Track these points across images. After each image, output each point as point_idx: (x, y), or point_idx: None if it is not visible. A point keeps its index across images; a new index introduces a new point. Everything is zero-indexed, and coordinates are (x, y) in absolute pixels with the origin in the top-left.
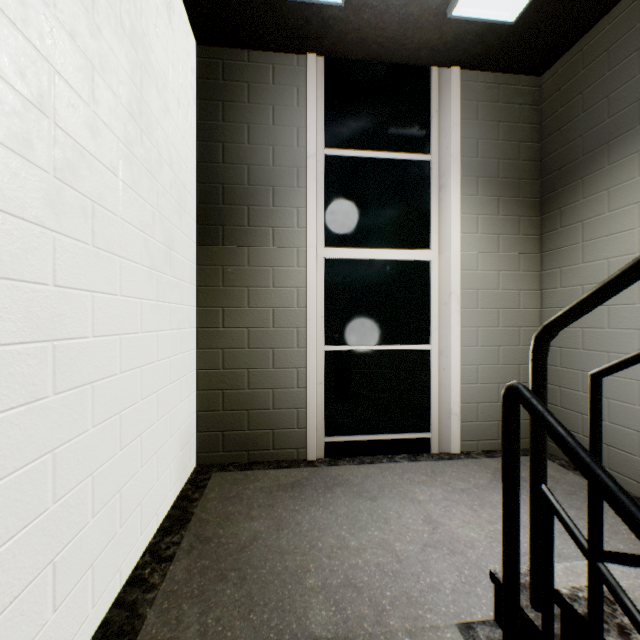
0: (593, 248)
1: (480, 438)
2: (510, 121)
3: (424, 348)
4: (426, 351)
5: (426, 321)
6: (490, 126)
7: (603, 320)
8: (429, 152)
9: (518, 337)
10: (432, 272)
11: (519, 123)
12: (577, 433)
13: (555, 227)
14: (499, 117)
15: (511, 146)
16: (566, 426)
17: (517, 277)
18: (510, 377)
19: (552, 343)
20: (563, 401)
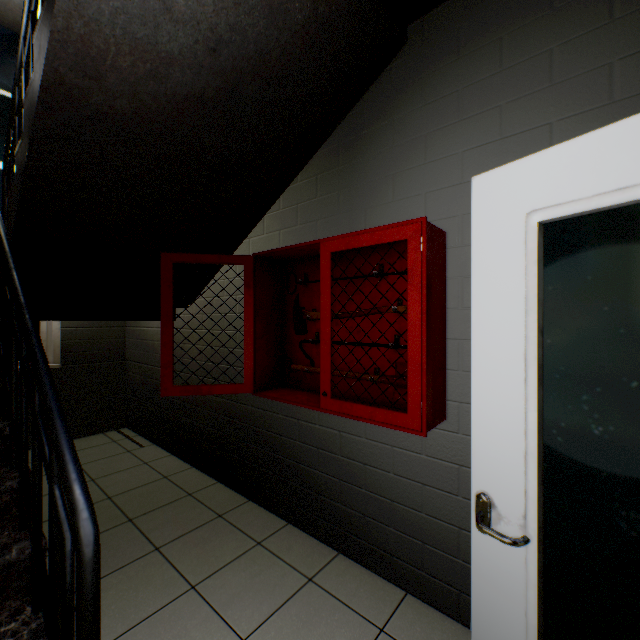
0: None
1: None
2: None
3: None
4: None
5: None
6: None
7: None
8: None
9: None
10: None
11: None
12: None
13: None
14: None
15: None
16: None
17: None
18: None
19: None
20: None
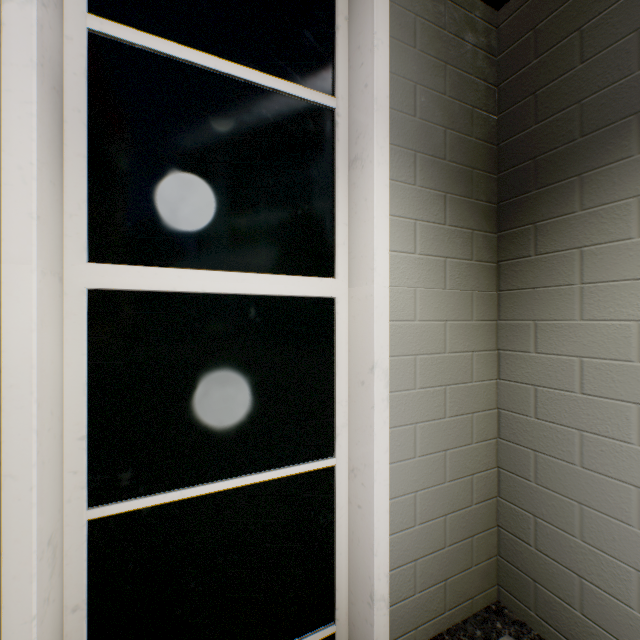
0: (606, 297)
1: (419, 622)
2: (461, 67)
3: (324, 466)
4: (327, 469)
5: (327, 412)
6: (434, 66)
7: (628, 428)
8: (332, 92)
9: (471, 429)
10: (338, 319)
11: (472, 75)
12: (571, 606)
13: (526, 252)
14: (446, 55)
15: (462, 110)
16: (548, 585)
17: (469, 330)
18: (461, 499)
19: (520, 440)
20: (542, 541)
